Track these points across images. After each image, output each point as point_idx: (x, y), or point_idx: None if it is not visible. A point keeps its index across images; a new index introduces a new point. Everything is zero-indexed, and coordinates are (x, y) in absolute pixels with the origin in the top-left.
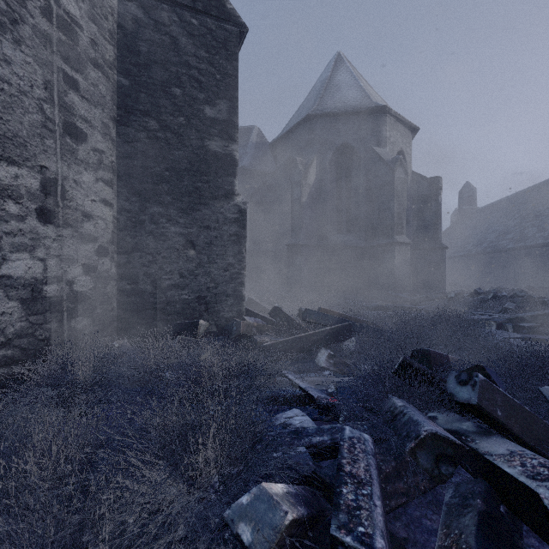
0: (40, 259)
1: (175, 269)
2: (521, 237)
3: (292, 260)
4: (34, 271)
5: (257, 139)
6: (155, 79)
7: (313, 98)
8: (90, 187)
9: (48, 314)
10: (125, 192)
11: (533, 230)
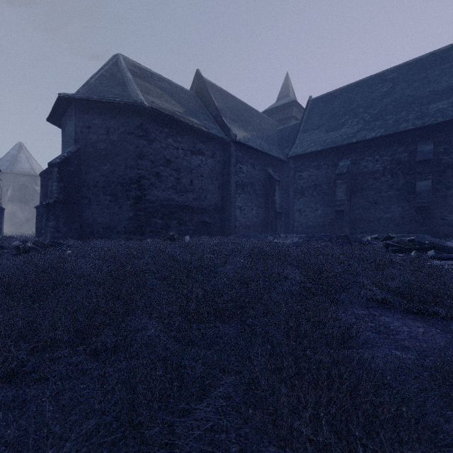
0: None
1: None
2: None
3: None
4: None
5: None
6: None
7: (9, 162)
8: None
9: None
10: None
11: None
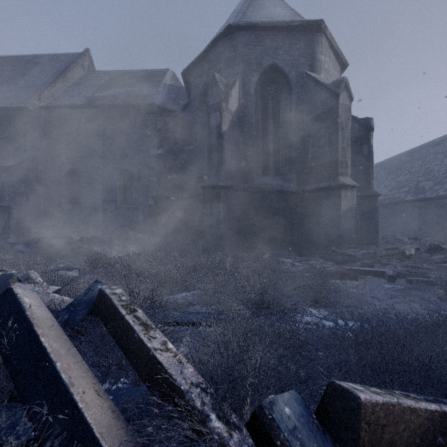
0: None
1: None
2: (418, 190)
3: (208, 206)
4: None
5: (171, 81)
6: None
7: (233, 16)
8: None
9: None
10: None
11: (429, 183)
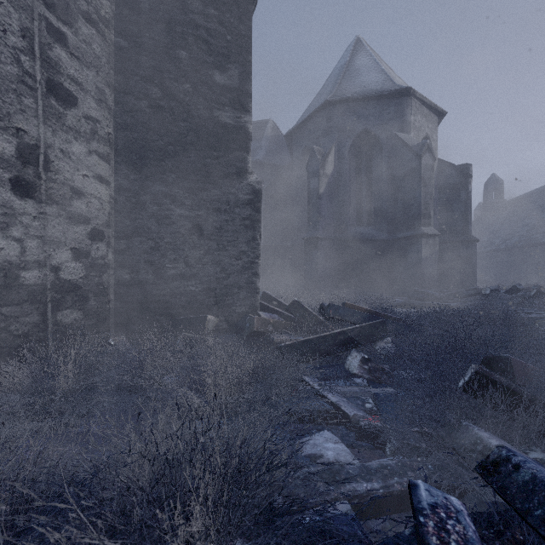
0: (16, 239)
1: (180, 257)
2: None
3: (309, 254)
4: (8, 253)
5: (272, 132)
6: (158, 40)
7: (331, 84)
8: (81, 160)
9: (27, 305)
10: (124, 169)
11: None
